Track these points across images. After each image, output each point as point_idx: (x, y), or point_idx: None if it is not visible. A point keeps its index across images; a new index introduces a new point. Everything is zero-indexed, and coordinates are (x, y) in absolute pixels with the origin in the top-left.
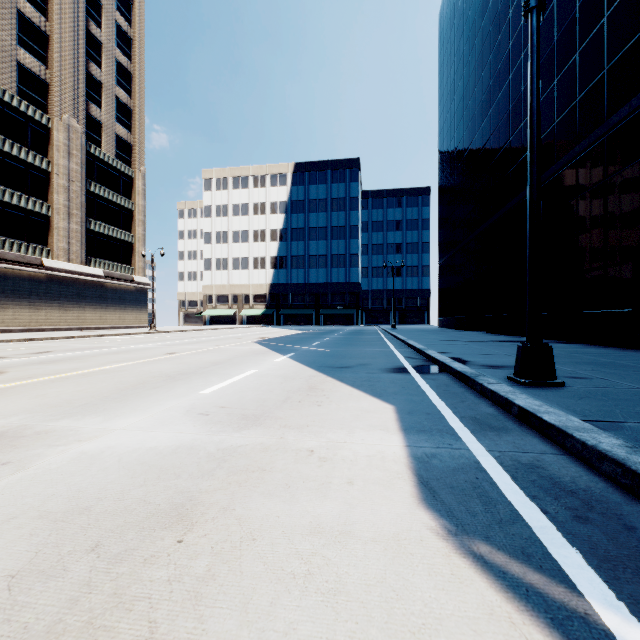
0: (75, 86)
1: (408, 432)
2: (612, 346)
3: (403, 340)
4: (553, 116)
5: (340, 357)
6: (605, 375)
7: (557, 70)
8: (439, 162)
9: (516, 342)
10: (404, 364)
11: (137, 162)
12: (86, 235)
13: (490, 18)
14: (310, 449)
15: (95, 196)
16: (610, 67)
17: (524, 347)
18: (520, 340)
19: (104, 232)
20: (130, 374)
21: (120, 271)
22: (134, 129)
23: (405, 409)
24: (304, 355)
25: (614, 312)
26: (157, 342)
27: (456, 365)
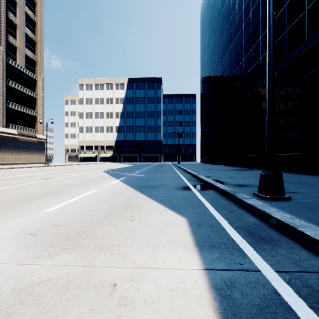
0: None
1: (202, 249)
2: (290, 172)
3: (185, 169)
4: (259, 55)
5: (150, 180)
6: (305, 190)
7: (261, 32)
8: (201, 80)
9: (242, 170)
10: (187, 184)
11: (38, 71)
12: (6, 110)
13: (227, 7)
14: (113, 282)
15: (12, 88)
16: (289, 29)
17: (265, 174)
18: (243, 169)
19: (18, 109)
20: (5, 195)
21: (28, 131)
22: (37, 53)
23: (195, 221)
24: (129, 179)
25: (291, 154)
26: (44, 172)
27: (219, 185)
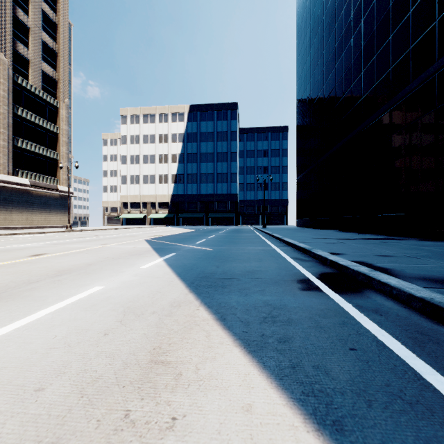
0: (2, 25)
1: None
2: None
3: (279, 238)
4: (408, 42)
5: (222, 259)
6: None
7: (413, 1)
8: (297, 103)
9: (382, 239)
10: (301, 271)
11: (61, 95)
12: (14, 151)
13: None
14: None
15: (22, 119)
16: None
17: None
18: (380, 237)
19: (31, 149)
20: None
21: (46, 181)
22: (59, 68)
23: None
24: (183, 256)
25: None
26: (52, 240)
27: (391, 280)
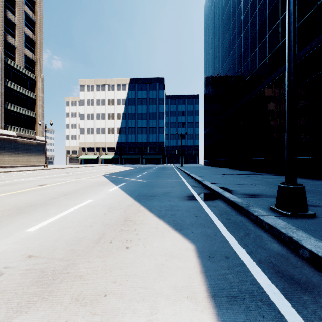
0: None
1: (219, 303)
2: (300, 177)
3: (188, 173)
4: (266, 54)
5: (152, 186)
6: None
7: (268, 29)
8: (204, 81)
9: (248, 174)
10: (192, 192)
11: (38, 71)
12: (5, 112)
13: (231, 5)
14: None
15: (11, 89)
16: (299, 25)
17: (285, 187)
18: (249, 173)
19: (17, 110)
20: None
21: (27, 133)
22: (36, 53)
23: (205, 250)
24: (129, 185)
25: (301, 158)
26: (41, 176)
27: (227, 195)
